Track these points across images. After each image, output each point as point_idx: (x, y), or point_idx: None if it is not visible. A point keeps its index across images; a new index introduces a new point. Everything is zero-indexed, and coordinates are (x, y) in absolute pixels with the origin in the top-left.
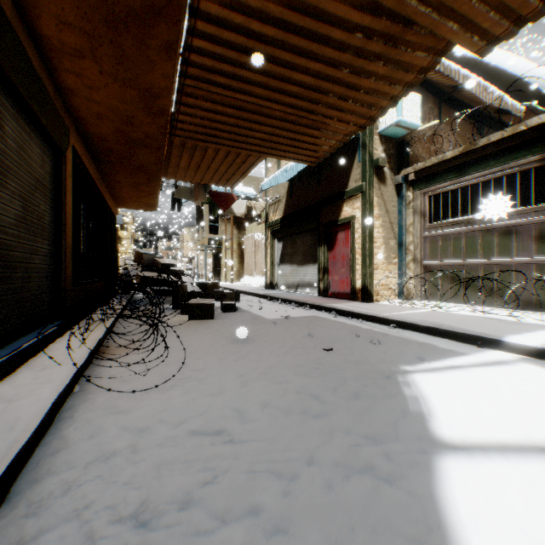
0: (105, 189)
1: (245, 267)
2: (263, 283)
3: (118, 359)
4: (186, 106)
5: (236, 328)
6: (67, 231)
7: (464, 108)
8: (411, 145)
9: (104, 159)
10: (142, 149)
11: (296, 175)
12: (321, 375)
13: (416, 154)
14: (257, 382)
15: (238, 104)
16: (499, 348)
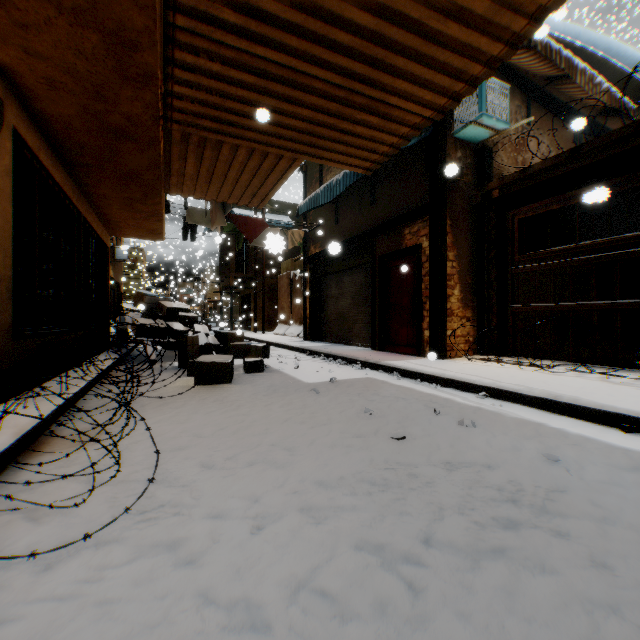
0: (87, 207)
1: (279, 313)
2: (301, 334)
3: (56, 462)
4: (183, 70)
5: (260, 399)
6: (0, 255)
7: (559, 108)
8: (494, 153)
9: (77, 161)
10: (128, 144)
11: (343, 196)
12: (396, 496)
13: (500, 165)
14: (283, 518)
15: (261, 67)
16: None
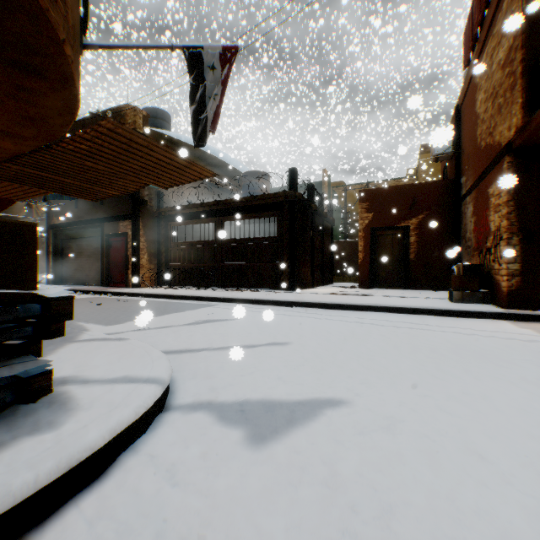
0: None
1: None
2: (44, 280)
3: None
4: (1, 168)
5: None
6: None
7: None
8: (166, 193)
9: None
10: None
11: None
12: (94, 308)
13: (170, 199)
14: None
15: (43, 174)
16: (177, 298)
